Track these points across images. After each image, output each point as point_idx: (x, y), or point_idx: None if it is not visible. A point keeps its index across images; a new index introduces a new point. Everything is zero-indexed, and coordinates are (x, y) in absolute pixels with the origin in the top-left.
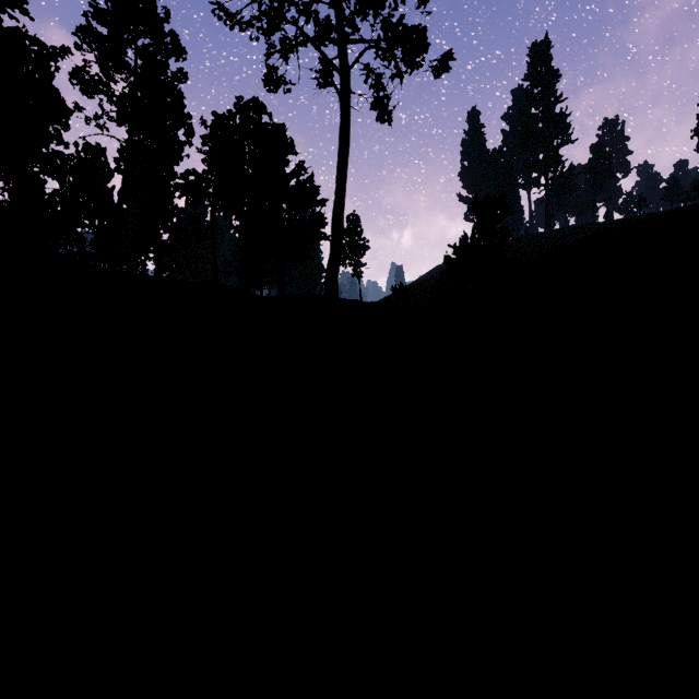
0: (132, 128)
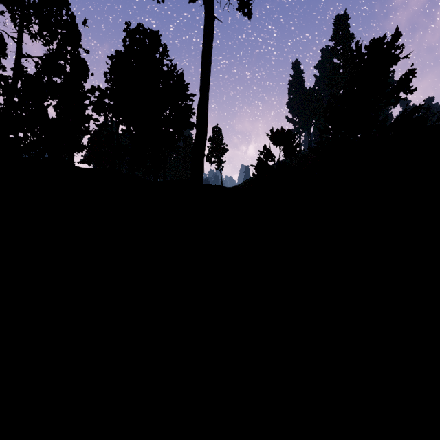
0: (22, 25)
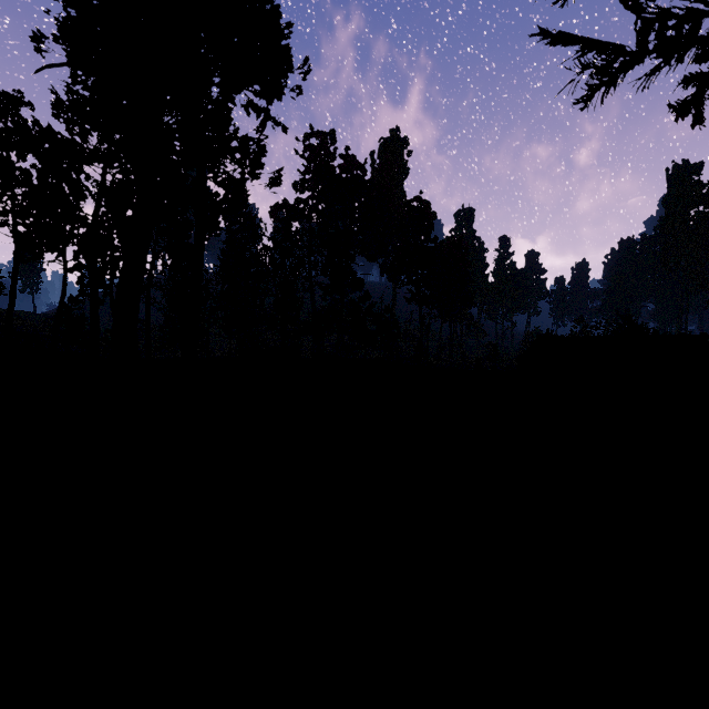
0: None
